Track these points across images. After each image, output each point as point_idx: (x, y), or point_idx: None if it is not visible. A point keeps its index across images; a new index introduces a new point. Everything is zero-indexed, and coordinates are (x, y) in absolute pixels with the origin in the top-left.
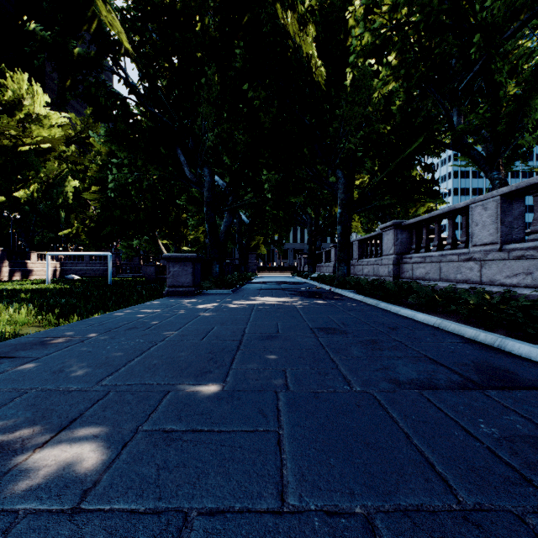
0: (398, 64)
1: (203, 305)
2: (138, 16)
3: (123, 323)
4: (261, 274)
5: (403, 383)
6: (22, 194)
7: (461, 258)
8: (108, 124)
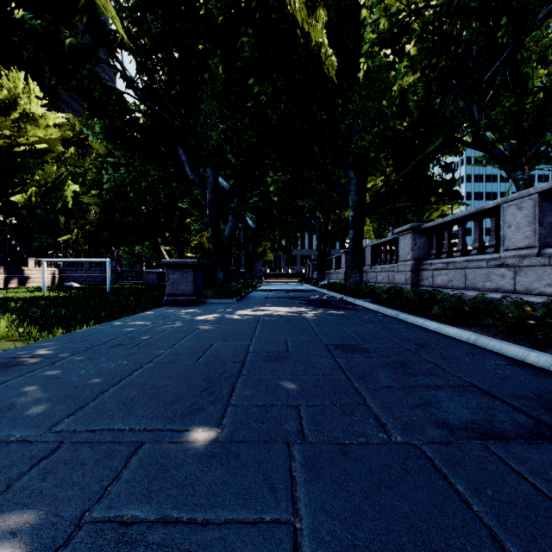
0: (418, 52)
1: (204, 316)
2: (135, 4)
3: (110, 338)
4: (268, 281)
5: (456, 429)
6: (19, 198)
7: (491, 264)
8: (103, 121)
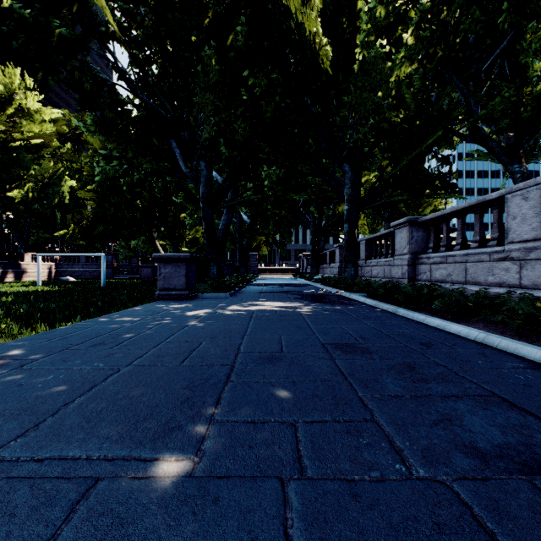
0: (415, 41)
1: (195, 312)
2: None
3: (91, 336)
4: (263, 276)
5: (489, 456)
6: (16, 193)
7: (494, 257)
8: (95, 113)
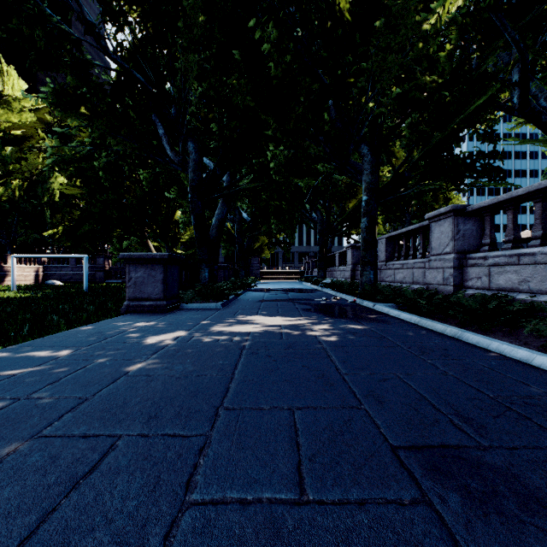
0: None
1: (161, 336)
2: None
3: None
4: (265, 279)
5: None
6: (1, 191)
7: None
8: (55, 79)
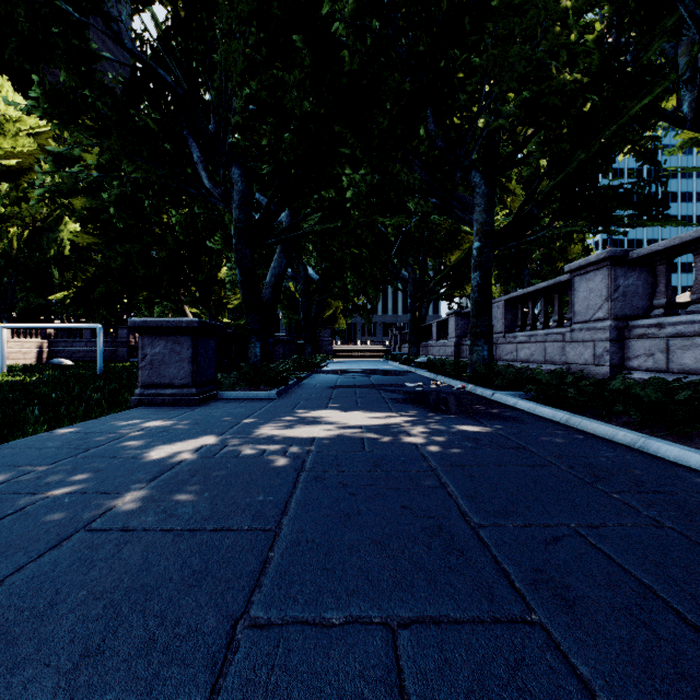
0: None
1: (175, 445)
2: None
3: None
4: (339, 357)
5: None
6: None
7: None
8: (44, 76)
